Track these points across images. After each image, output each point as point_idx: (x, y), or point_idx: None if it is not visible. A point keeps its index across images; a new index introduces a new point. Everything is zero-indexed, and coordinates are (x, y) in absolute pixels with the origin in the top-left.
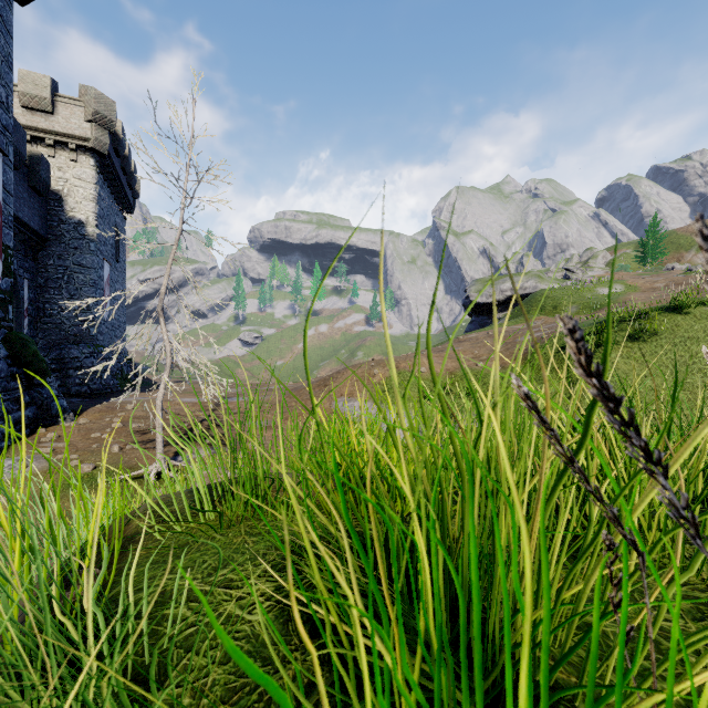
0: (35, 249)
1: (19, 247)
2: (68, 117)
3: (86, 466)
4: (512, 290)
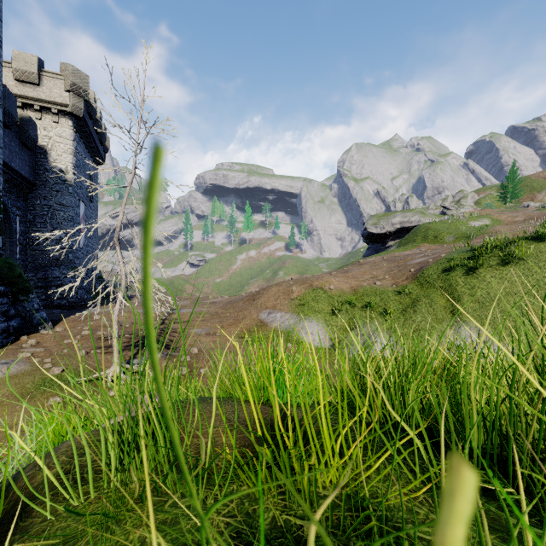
0: (26, 192)
1: (12, 190)
2: (51, 88)
3: (56, 369)
4: (401, 223)
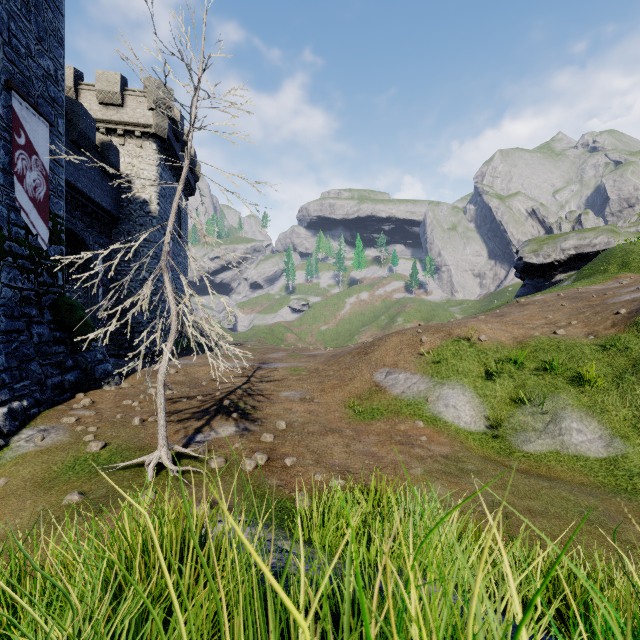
0: (109, 227)
1: (93, 225)
2: (134, 108)
3: (95, 444)
4: (577, 248)
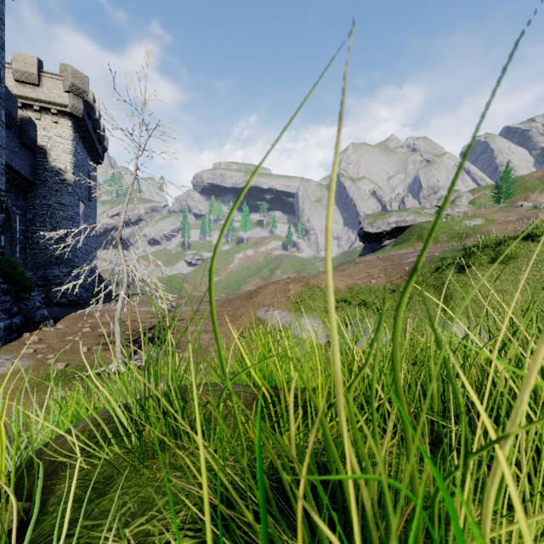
0: (25, 191)
1: (12, 189)
2: (50, 89)
3: (60, 364)
4: (396, 223)
